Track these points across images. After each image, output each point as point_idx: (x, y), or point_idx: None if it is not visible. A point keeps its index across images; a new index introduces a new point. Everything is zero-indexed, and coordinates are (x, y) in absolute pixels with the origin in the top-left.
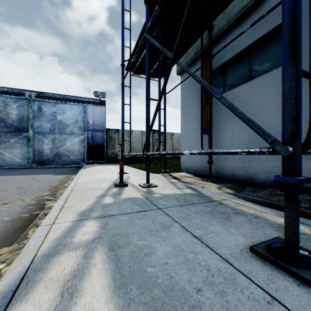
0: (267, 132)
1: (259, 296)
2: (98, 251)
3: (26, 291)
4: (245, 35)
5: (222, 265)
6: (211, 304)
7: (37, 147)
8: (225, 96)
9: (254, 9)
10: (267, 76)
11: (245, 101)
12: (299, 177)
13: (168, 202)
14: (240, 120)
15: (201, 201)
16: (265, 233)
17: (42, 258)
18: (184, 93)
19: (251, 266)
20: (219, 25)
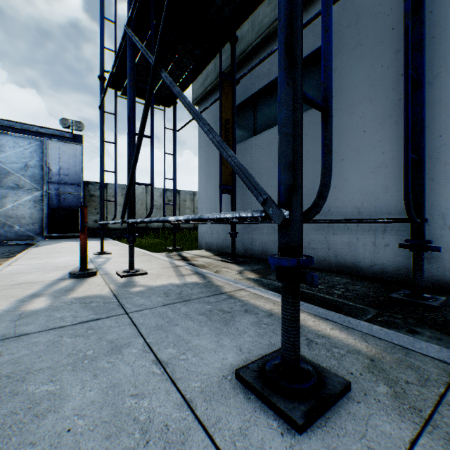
0: (259, 187)
1: None
2: None
3: None
4: None
5: (176, 415)
6: None
7: None
8: (255, 141)
9: None
10: (304, 116)
11: None
12: (298, 256)
13: (148, 301)
14: (274, 176)
15: (203, 295)
16: (272, 341)
17: None
18: (203, 133)
19: (225, 408)
20: (248, 39)
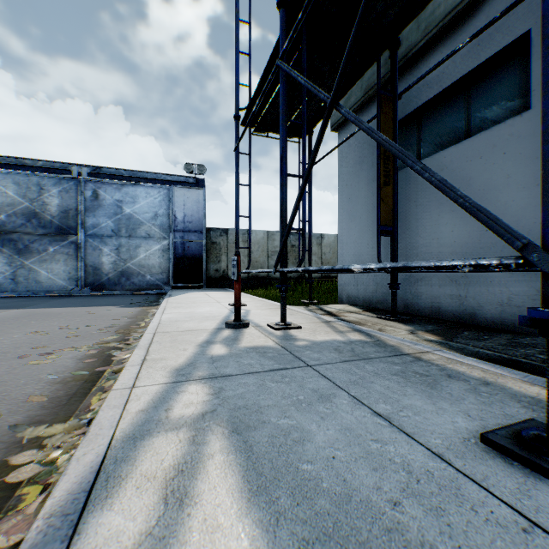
0: (512, 230)
1: (506, 519)
2: (215, 434)
3: (108, 493)
4: (459, 56)
5: (433, 464)
6: (421, 529)
7: (90, 260)
8: None
9: (476, 8)
10: (500, 128)
11: (458, 176)
12: None
13: (323, 356)
14: (450, 210)
15: (382, 355)
16: (506, 412)
17: (124, 441)
18: (344, 163)
19: (487, 468)
20: (410, 40)
